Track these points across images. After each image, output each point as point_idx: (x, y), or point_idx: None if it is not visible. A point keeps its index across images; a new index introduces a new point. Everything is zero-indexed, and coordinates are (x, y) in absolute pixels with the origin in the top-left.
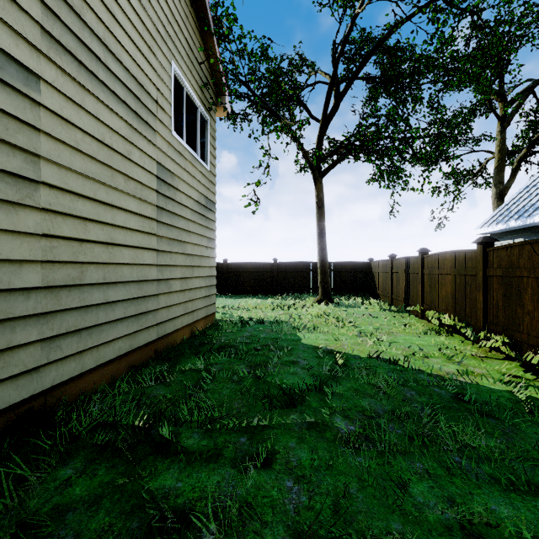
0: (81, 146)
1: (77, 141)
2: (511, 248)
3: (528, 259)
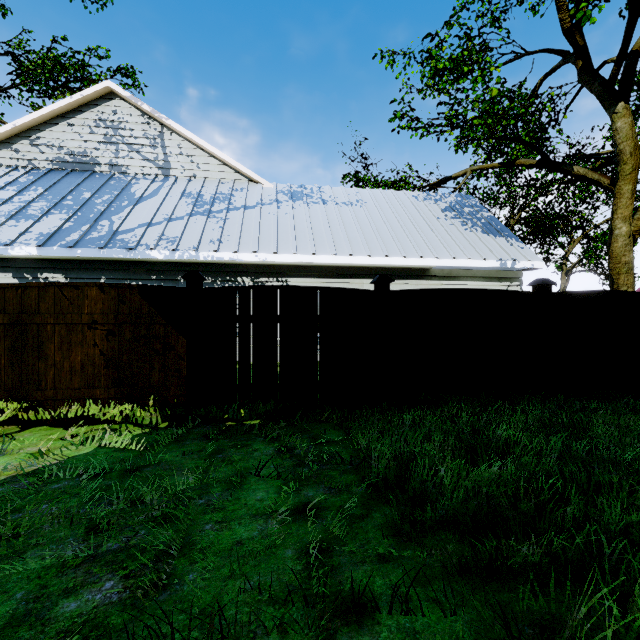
0: None
1: None
2: (26, 289)
3: (55, 304)
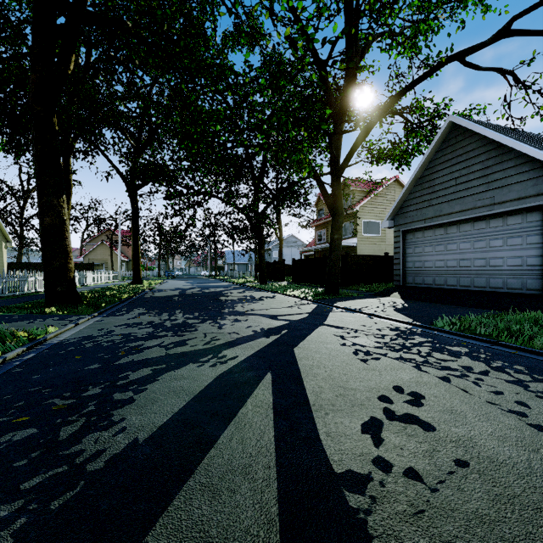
0: (390, 249)
1: (389, 249)
2: None
3: None
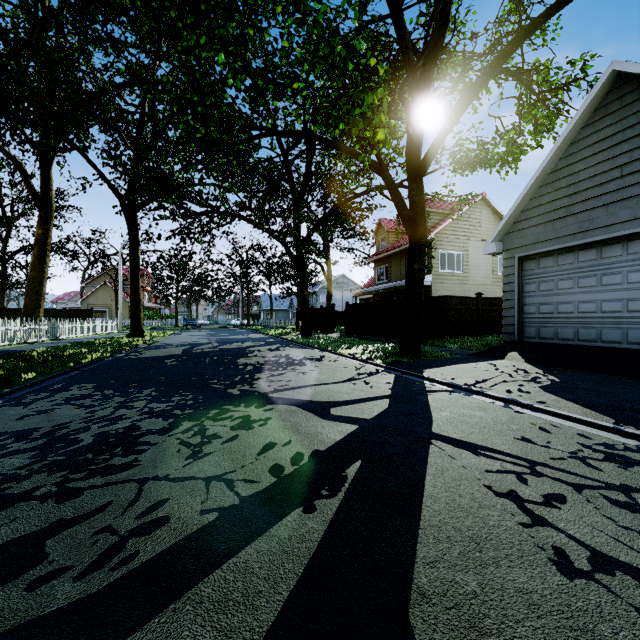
0: (474, 291)
1: (474, 290)
2: None
3: None
